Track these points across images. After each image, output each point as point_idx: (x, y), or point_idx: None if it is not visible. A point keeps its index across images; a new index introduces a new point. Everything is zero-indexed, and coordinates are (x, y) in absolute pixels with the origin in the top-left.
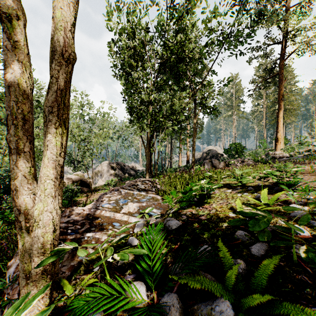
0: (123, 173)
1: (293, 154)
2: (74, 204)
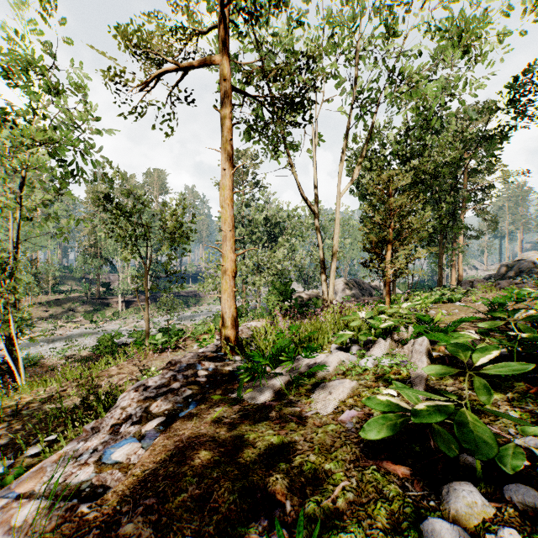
0: (361, 293)
1: None
2: None
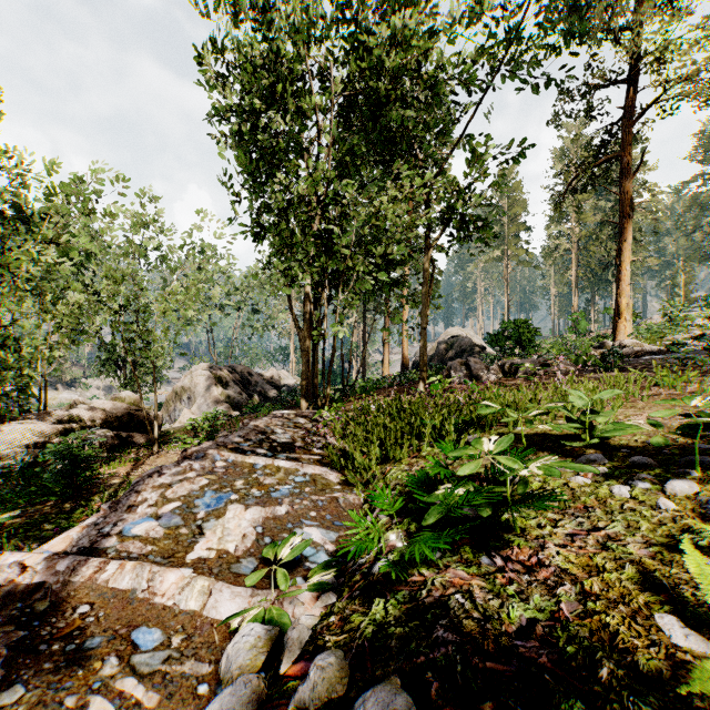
0: (247, 393)
1: (662, 346)
2: (88, 488)
